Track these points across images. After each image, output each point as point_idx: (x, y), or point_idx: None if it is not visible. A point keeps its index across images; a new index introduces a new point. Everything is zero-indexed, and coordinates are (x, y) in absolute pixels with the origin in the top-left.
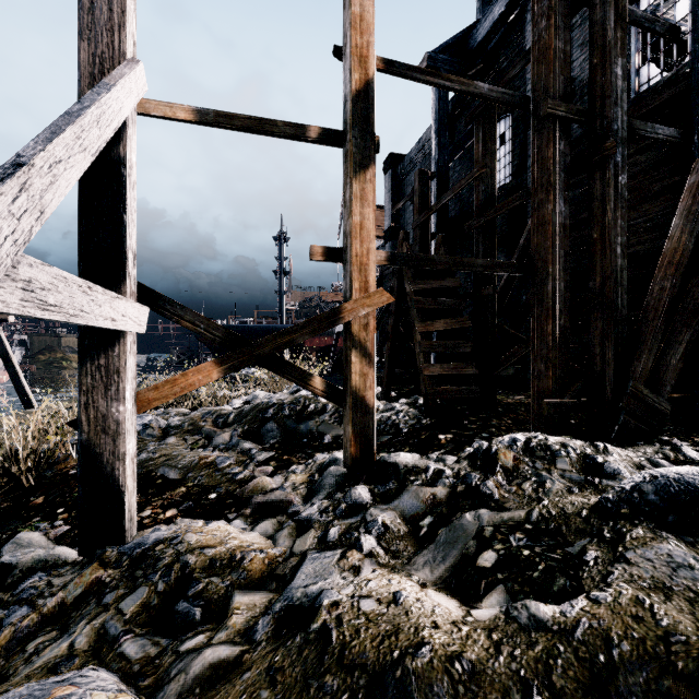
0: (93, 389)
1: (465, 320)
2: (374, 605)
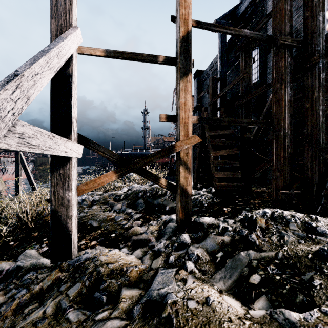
0: (57, 184)
1: (236, 150)
2: (195, 305)
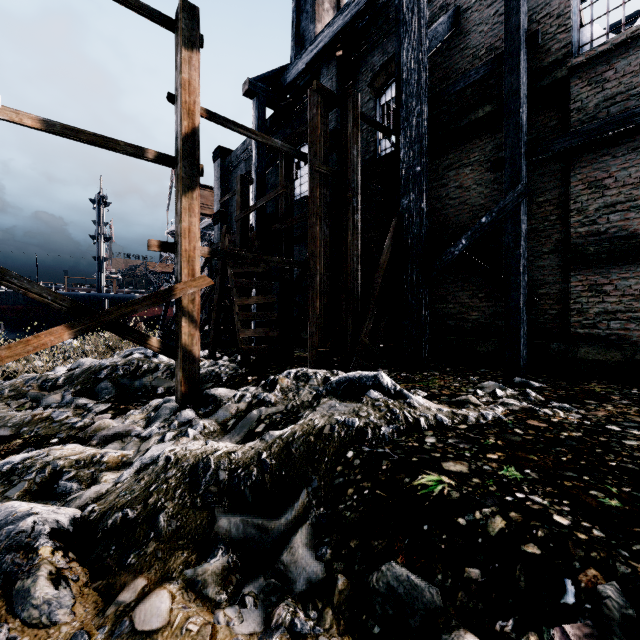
0: None
1: (272, 297)
2: (195, 447)
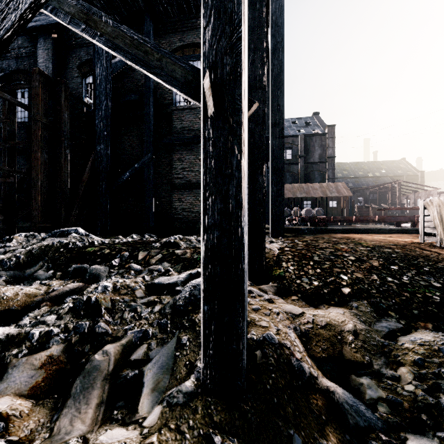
0: None
1: None
2: None
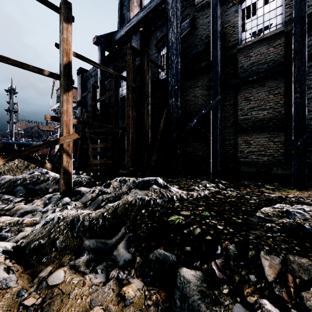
0: None
1: (108, 144)
2: (72, 212)
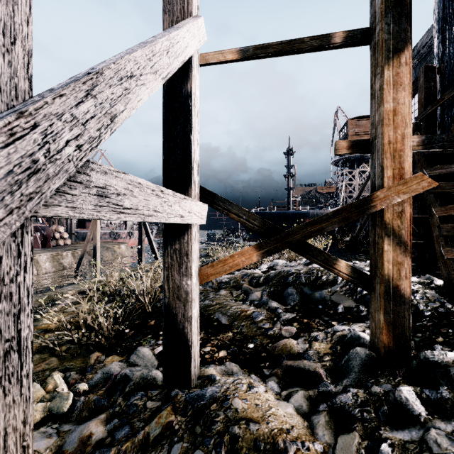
0: (171, 266)
1: None
2: None
